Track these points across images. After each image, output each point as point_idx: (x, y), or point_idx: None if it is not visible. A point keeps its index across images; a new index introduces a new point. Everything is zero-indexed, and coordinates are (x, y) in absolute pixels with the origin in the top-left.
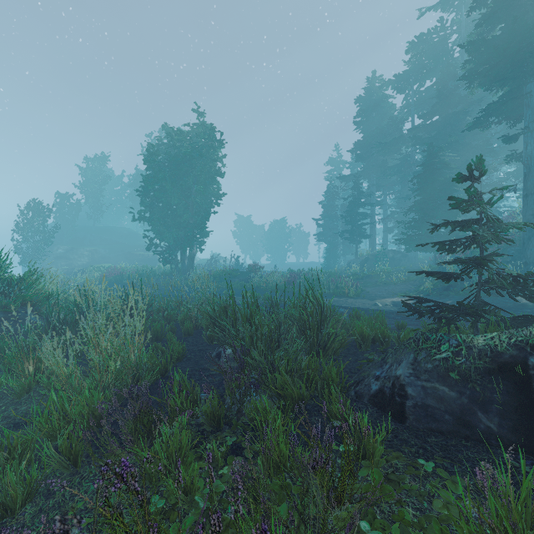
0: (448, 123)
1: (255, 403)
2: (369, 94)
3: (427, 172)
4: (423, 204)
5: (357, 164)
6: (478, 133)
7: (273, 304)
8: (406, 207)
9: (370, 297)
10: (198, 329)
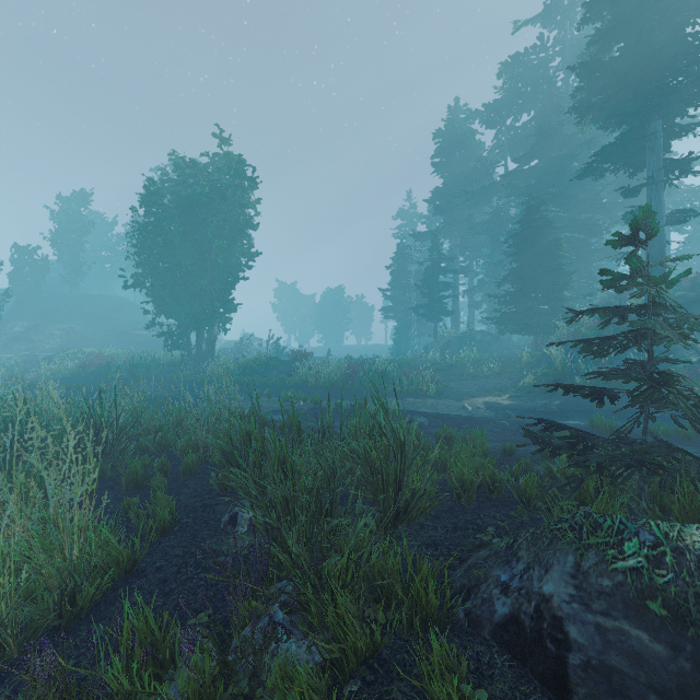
0: (550, 170)
1: (285, 664)
2: (451, 128)
3: (526, 231)
4: (521, 272)
5: (435, 219)
6: (586, 183)
7: (323, 426)
8: (498, 275)
9: (455, 396)
10: (209, 462)
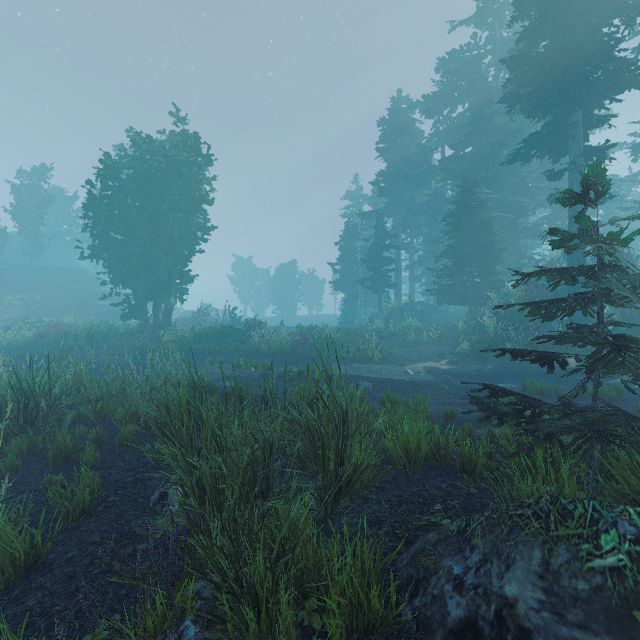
0: (483, 156)
1: None
2: (394, 117)
3: (462, 211)
4: (457, 248)
5: (380, 200)
6: (514, 169)
7: (266, 394)
8: (436, 252)
9: (398, 361)
10: (150, 431)
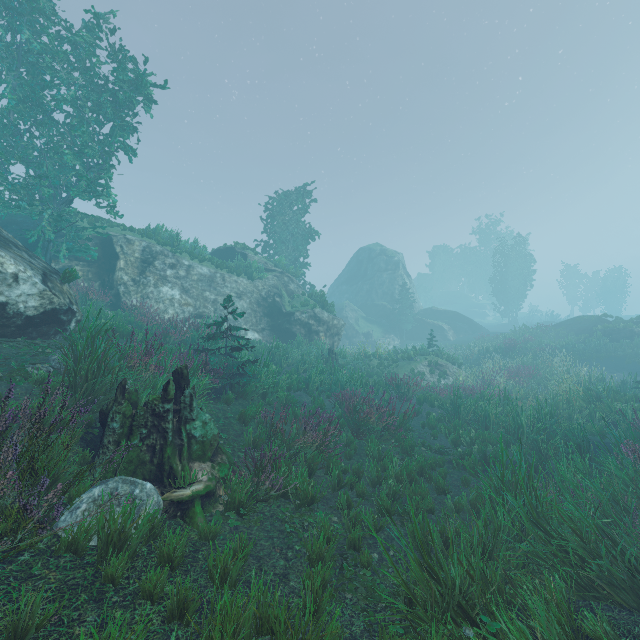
0: None
1: None
2: None
3: None
4: None
5: None
6: None
7: None
8: None
9: None
10: None
